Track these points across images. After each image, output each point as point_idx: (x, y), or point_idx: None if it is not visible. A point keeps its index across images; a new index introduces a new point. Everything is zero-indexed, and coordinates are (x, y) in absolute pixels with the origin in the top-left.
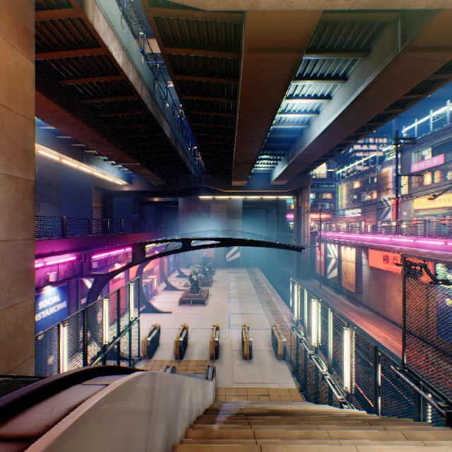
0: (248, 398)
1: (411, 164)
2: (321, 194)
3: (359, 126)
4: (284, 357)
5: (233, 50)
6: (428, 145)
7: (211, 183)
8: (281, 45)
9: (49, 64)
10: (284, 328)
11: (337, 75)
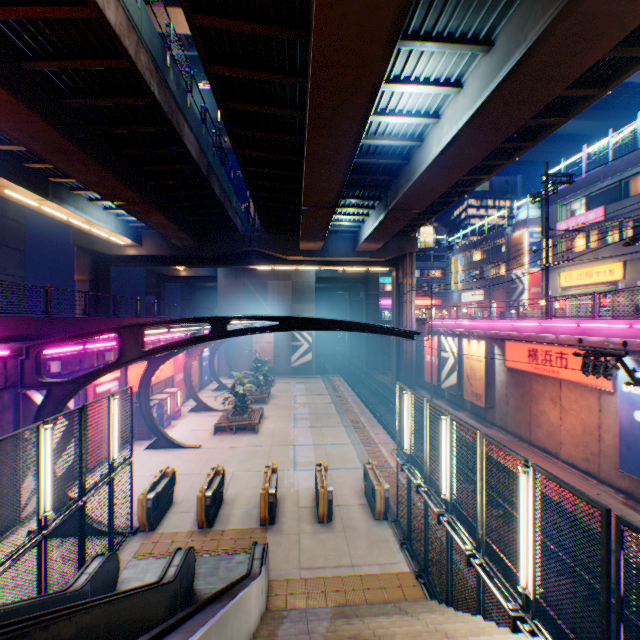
0: (328, 599)
1: (557, 222)
2: (428, 270)
3: (504, 138)
4: (387, 515)
5: None
6: (581, 194)
7: (268, 245)
8: None
9: None
10: (382, 465)
11: (476, 38)
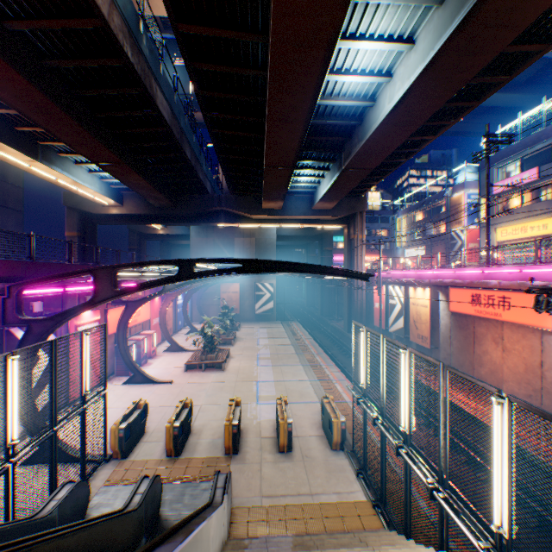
0: (288, 527)
1: (493, 183)
2: (376, 229)
3: (453, 93)
4: (343, 446)
5: None
6: (516, 157)
7: (234, 205)
8: None
9: None
10: (337, 400)
11: None
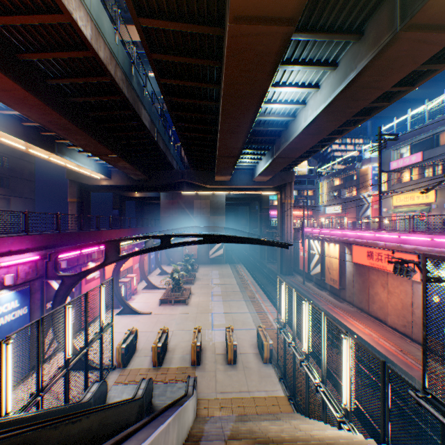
0: (233, 411)
1: (390, 161)
2: (303, 191)
3: (347, 118)
4: (271, 360)
5: (216, 25)
6: (407, 143)
7: (194, 178)
8: (271, 14)
9: (3, 33)
10: (269, 327)
11: (326, 61)
